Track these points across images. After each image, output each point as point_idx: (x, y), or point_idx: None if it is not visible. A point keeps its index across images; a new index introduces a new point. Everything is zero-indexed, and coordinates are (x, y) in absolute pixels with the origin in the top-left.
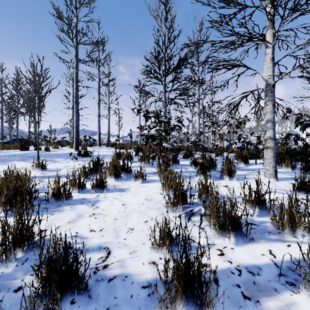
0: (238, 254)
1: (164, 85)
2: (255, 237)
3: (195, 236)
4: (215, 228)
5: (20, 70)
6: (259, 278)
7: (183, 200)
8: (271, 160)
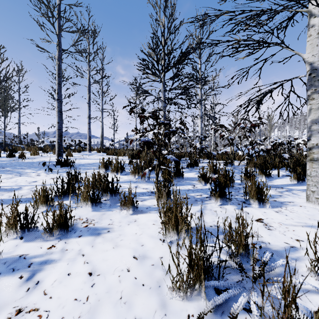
0: None
1: (164, 83)
2: None
3: None
4: None
5: None
6: None
7: (205, 271)
8: None
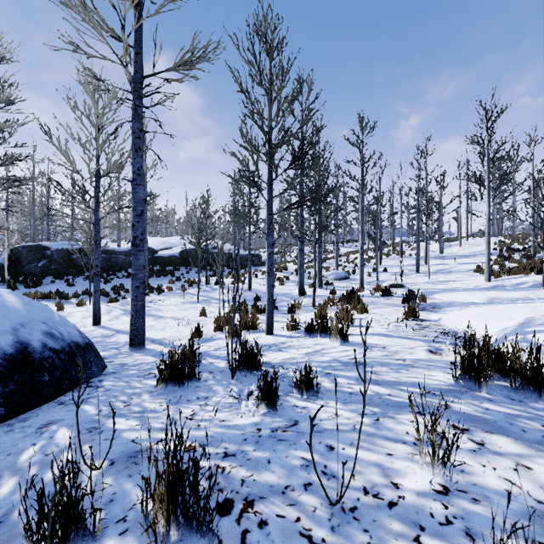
0: None
1: None
2: None
3: None
4: None
5: None
6: None
7: None
8: None
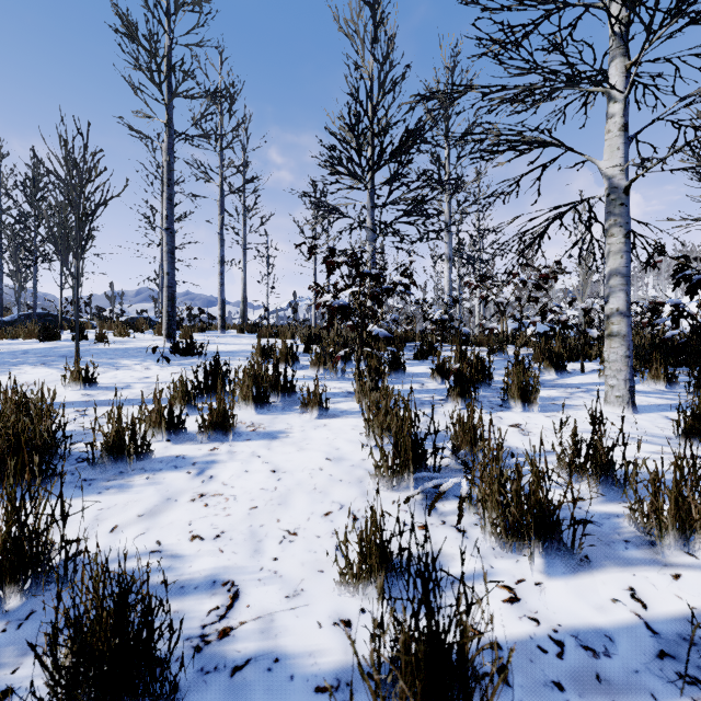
0: (553, 598)
1: (371, 192)
2: (592, 553)
3: (446, 551)
4: (496, 533)
5: (35, 155)
6: (609, 664)
7: (416, 461)
8: (621, 365)
